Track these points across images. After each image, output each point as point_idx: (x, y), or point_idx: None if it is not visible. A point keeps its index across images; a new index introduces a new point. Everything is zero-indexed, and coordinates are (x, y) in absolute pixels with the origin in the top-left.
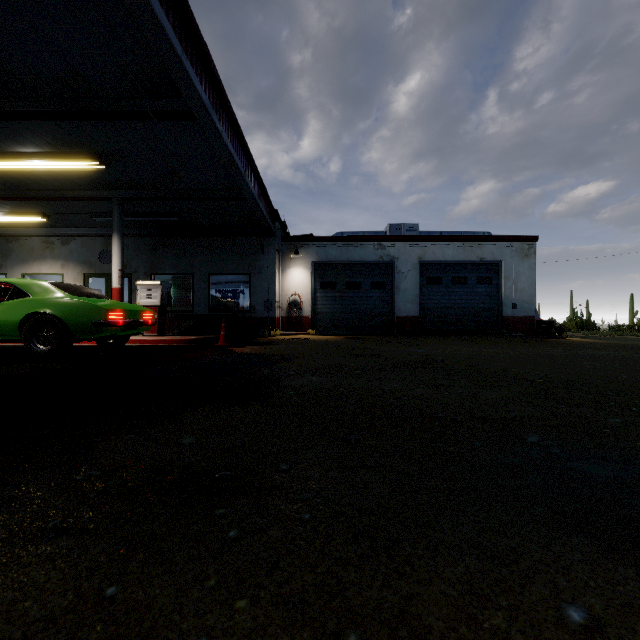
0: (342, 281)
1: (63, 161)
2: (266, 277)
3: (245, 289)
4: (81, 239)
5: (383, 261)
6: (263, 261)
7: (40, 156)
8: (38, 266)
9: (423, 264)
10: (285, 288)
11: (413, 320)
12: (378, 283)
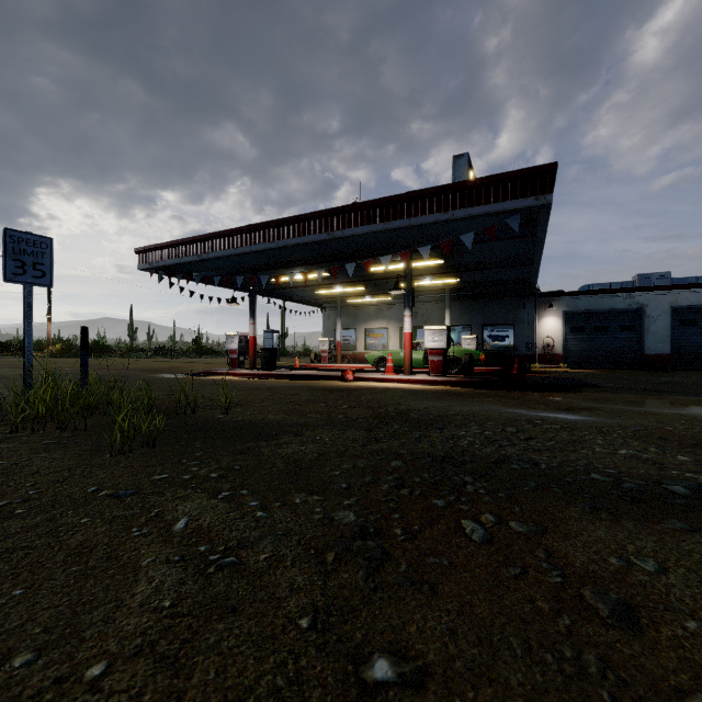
0: (590, 326)
1: (440, 280)
2: (526, 326)
3: (509, 335)
4: (398, 306)
5: (631, 308)
6: (524, 314)
7: (430, 279)
8: (373, 323)
9: (675, 309)
10: (539, 332)
11: (663, 357)
12: (626, 326)
